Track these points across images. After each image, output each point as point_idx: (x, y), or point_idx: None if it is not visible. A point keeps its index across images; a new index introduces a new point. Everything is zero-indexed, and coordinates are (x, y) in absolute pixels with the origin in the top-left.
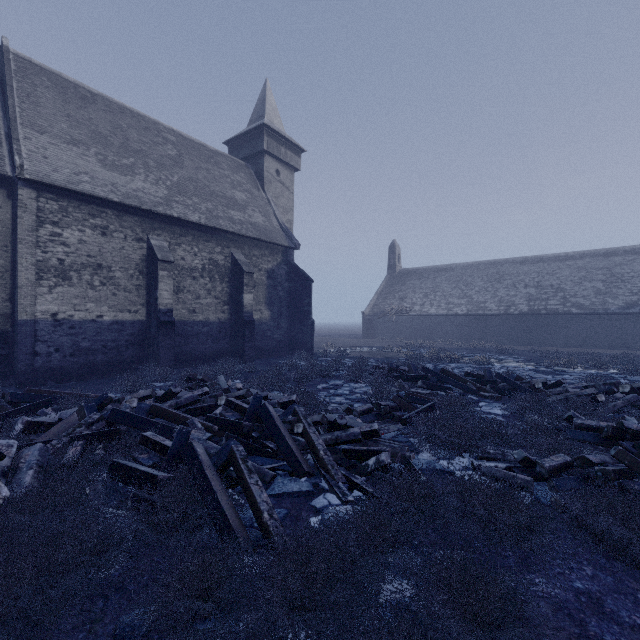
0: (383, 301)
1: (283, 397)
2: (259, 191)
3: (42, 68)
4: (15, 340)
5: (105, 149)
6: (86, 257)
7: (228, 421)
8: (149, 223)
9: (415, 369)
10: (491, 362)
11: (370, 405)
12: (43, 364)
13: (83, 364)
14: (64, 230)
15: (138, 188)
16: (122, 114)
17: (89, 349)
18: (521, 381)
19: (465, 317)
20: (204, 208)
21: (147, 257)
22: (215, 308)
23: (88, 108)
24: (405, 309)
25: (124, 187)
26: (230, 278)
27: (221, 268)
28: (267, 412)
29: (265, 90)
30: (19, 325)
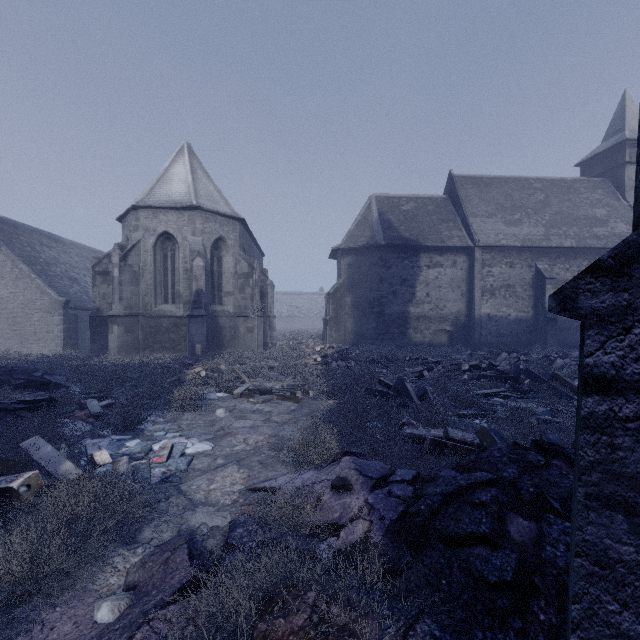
0: None
1: None
2: (619, 201)
3: (466, 177)
4: (471, 327)
5: (504, 213)
6: (502, 282)
7: None
8: (535, 254)
9: None
10: None
11: None
12: (484, 340)
13: (500, 342)
14: (492, 268)
15: (527, 233)
16: (506, 184)
17: (503, 334)
18: None
19: None
20: (572, 233)
21: (534, 277)
22: None
23: (490, 190)
24: None
25: (520, 235)
26: None
27: None
28: None
29: (623, 102)
30: (475, 320)
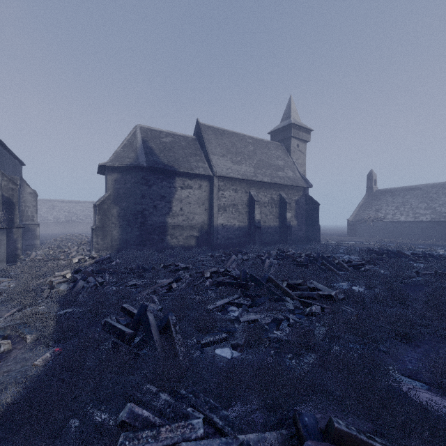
0: (363, 212)
1: (325, 255)
2: (288, 158)
3: (208, 126)
4: (211, 233)
5: (231, 155)
6: (230, 202)
7: (311, 259)
8: (249, 185)
9: (382, 250)
10: (437, 251)
11: (360, 260)
12: (219, 242)
13: (230, 243)
14: (225, 192)
15: (244, 170)
16: (233, 136)
17: (231, 237)
18: (440, 257)
19: (429, 223)
20: (268, 174)
21: (249, 199)
22: (273, 220)
23: (223, 138)
24: (380, 217)
25: (241, 171)
26: (279, 205)
27: (275, 201)
28: (324, 257)
29: (290, 102)
30: (214, 228)
